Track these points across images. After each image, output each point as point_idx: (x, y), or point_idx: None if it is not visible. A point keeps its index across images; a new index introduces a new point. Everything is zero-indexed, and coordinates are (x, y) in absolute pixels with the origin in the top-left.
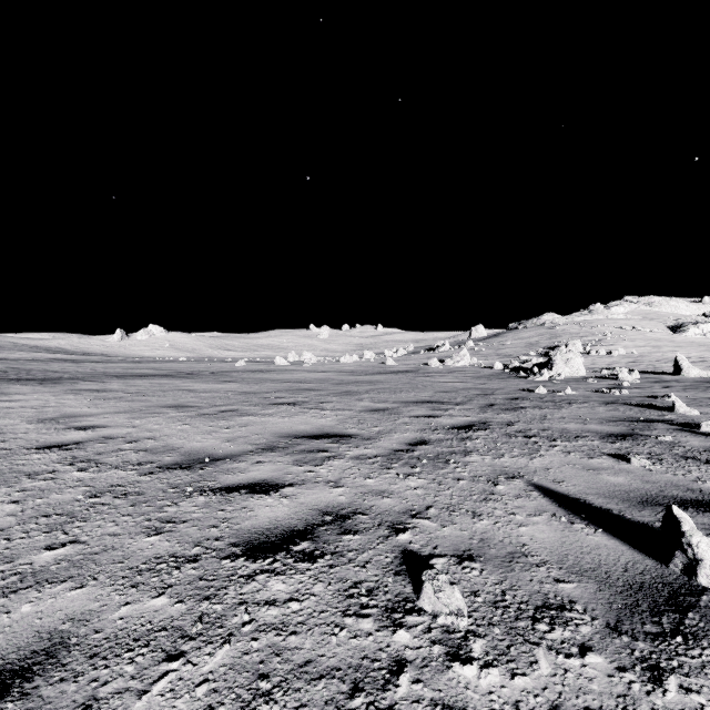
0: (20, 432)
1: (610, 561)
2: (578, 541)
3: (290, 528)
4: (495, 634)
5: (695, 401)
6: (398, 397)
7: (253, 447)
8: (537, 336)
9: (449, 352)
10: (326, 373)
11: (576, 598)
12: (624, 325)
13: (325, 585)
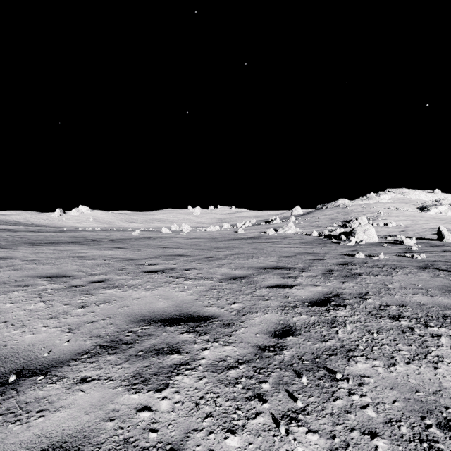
0: None
1: None
2: None
3: None
4: None
5: None
6: (251, 263)
7: (92, 343)
8: (335, 214)
9: (279, 224)
10: (196, 239)
11: None
12: (390, 207)
13: None
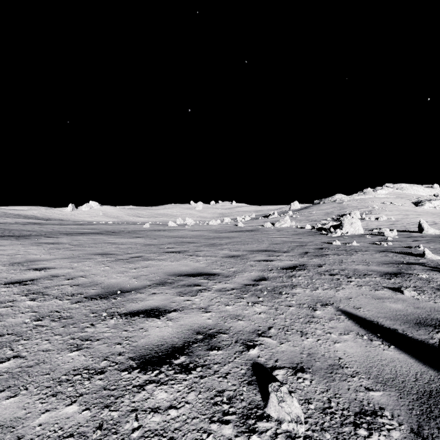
0: None
1: (404, 372)
2: (378, 355)
3: (172, 345)
4: (326, 438)
5: (435, 249)
6: (246, 247)
7: (150, 282)
8: (331, 208)
9: (277, 218)
10: (200, 231)
11: (384, 405)
12: (385, 201)
13: (196, 393)
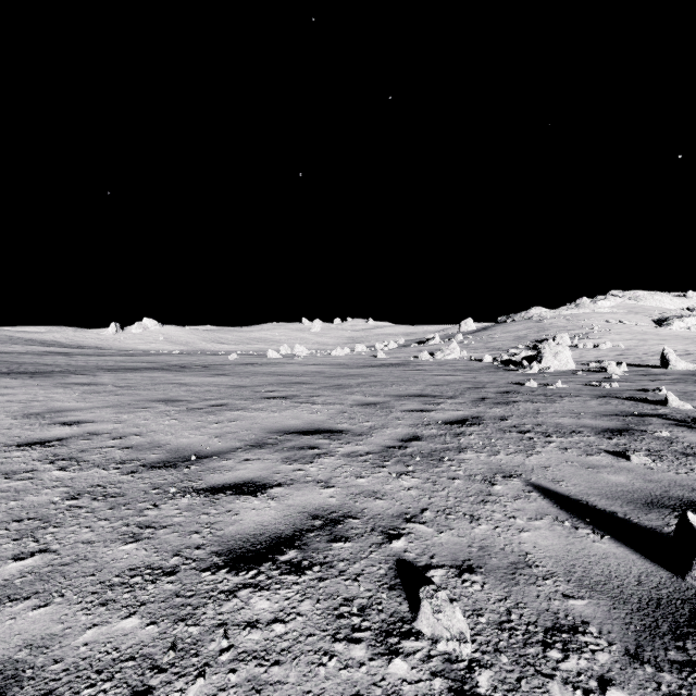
0: (3, 427)
1: (621, 573)
2: (584, 549)
3: (276, 534)
4: (502, 663)
5: (686, 394)
6: (390, 391)
7: (241, 444)
8: (525, 330)
9: (439, 345)
10: (318, 366)
11: (588, 618)
12: (610, 319)
13: (313, 602)
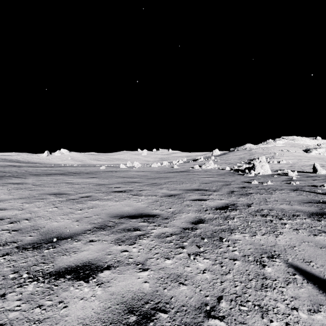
0: None
1: None
2: None
3: None
4: None
5: None
6: (181, 187)
7: (91, 226)
8: (243, 154)
9: (203, 161)
10: (144, 172)
11: None
12: (283, 149)
13: None
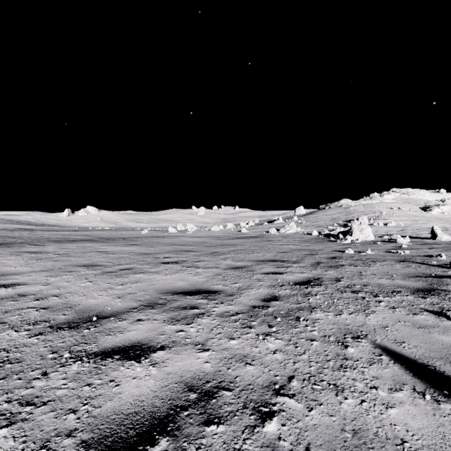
0: None
1: None
2: None
3: (151, 413)
4: None
5: None
6: (251, 257)
7: (137, 304)
8: (338, 213)
9: (282, 223)
10: (202, 238)
11: None
12: (392, 206)
13: None
